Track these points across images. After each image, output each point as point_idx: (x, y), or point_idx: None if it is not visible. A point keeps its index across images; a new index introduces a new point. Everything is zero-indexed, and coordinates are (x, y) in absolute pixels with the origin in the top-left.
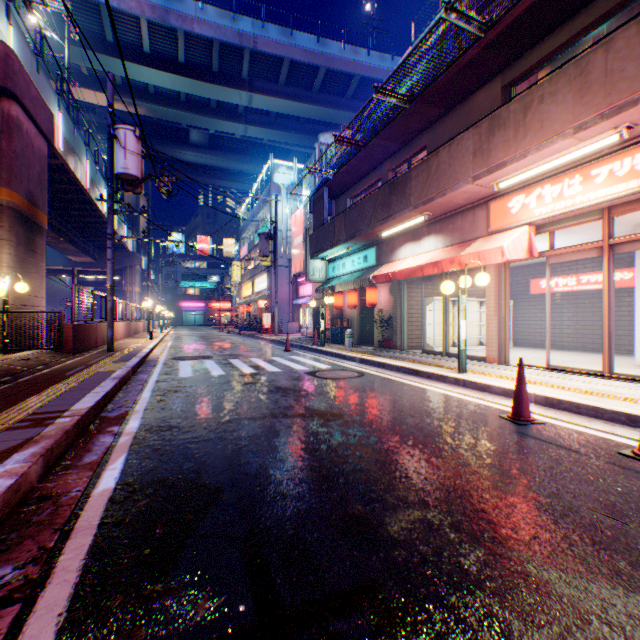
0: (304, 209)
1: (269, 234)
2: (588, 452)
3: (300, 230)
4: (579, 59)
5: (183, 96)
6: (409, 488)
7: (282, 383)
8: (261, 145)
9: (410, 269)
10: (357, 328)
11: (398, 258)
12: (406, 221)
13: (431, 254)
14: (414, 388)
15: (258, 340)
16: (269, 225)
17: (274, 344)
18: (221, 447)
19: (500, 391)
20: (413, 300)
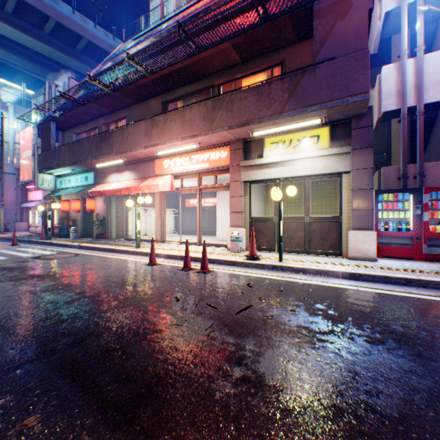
0: (34, 129)
1: None
2: (168, 270)
3: (30, 146)
4: (183, 109)
5: None
6: (83, 292)
7: (9, 265)
8: None
9: (115, 190)
10: (82, 226)
11: (109, 181)
12: (112, 160)
13: (128, 182)
14: (109, 258)
15: None
16: None
17: (0, 241)
18: None
19: None
20: (120, 208)
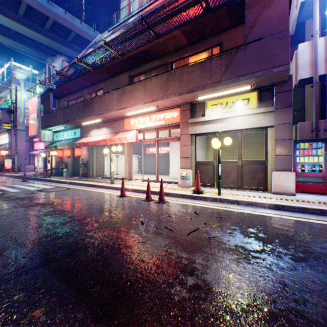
0: (38, 98)
1: (10, 110)
2: (134, 201)
3: (35, 110)
4: (145, 81)
5: None
6: (73, 216)
7: (21, 196)
8: (3, 46)
9: (95, 141)
10: (71, 168)
11: (91, 135)
12: (93, 120)
13: (105, 136)
14: (91, 191)
15: (1, 176)
16: (10, 103)
17: (15, 178)
18: None
19: None
20: (99, 154)
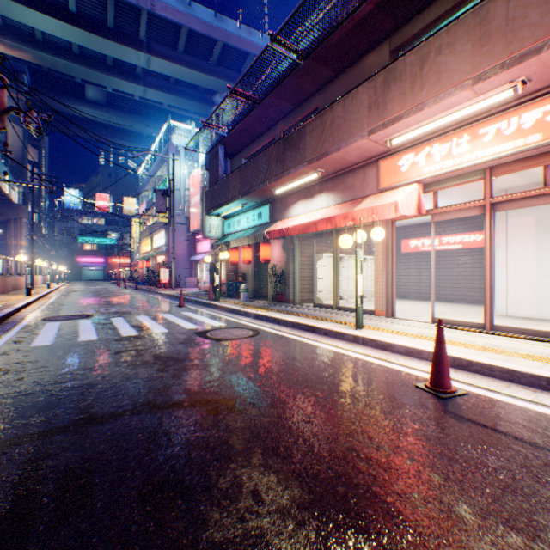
0: (201, 169)
1: (166, 191)
2: (548, 444)
3: (198, 190)
4: (479, 8)
5: (76, 48)
6: None
7: (164, 349)
8: (161, 110)
9: (304, 225)
10: (252, 283)
11: (291, 215)
12: (300, 178)
13: (324, 211)
14: (314, 349)
15: (154, 295)
16: (167, 183)
17: (169, 299)
18: (1, 512)
19: (403, 350)
20: (305, 256)
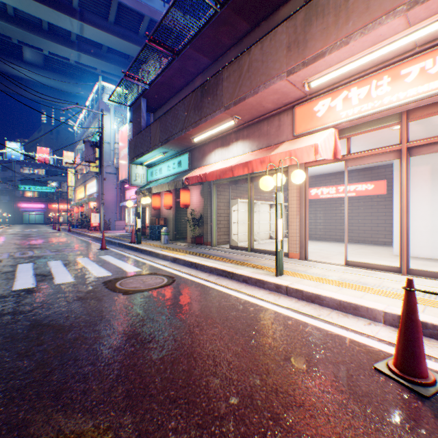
0: (129, 125)
1: (95, 142)
2: None
3: (126, 143)
4: None
5: (11, 10)
6: None
7: (52, 311)
8: (96, 75)
9: (221, 170)
10: (173, 226)
11: (209, 163)
12: (217, 125)
13: (240, 158)
14: (234, 302)
15: (83, 237)
16: (98, 137)
17: (95, 241)
18: None
19: (335, 304)
20: (221, 202)
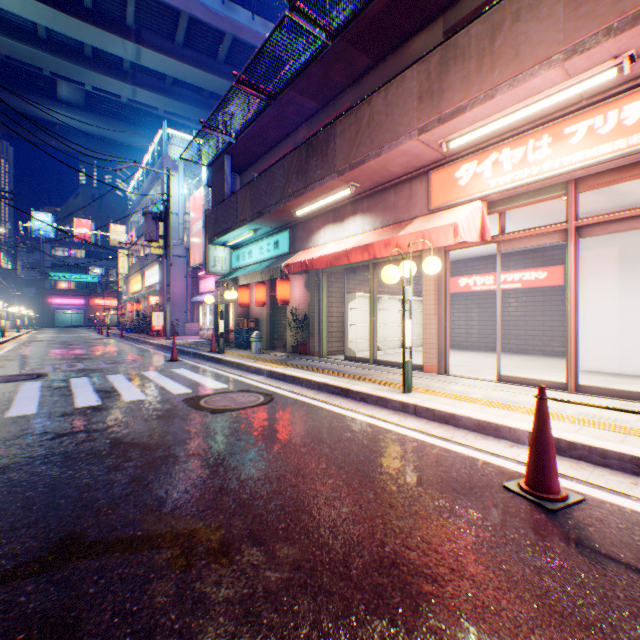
0: (205, 189)
1: (159, 214)
2: None
3: (200, 214)
4: None
5: (42, 31)
6: None
7: (131, 429)
8: (156, 117)
9: (333, 255)
10: (267, 330)
11: (317, 244)
12: (328, 194)
13: (358, 238)
14: (349, 423)
15: (143, 345)
16: (162, 206)
17: (161, 350)
18: None
19: (472, 424)
20: (333, 296)
